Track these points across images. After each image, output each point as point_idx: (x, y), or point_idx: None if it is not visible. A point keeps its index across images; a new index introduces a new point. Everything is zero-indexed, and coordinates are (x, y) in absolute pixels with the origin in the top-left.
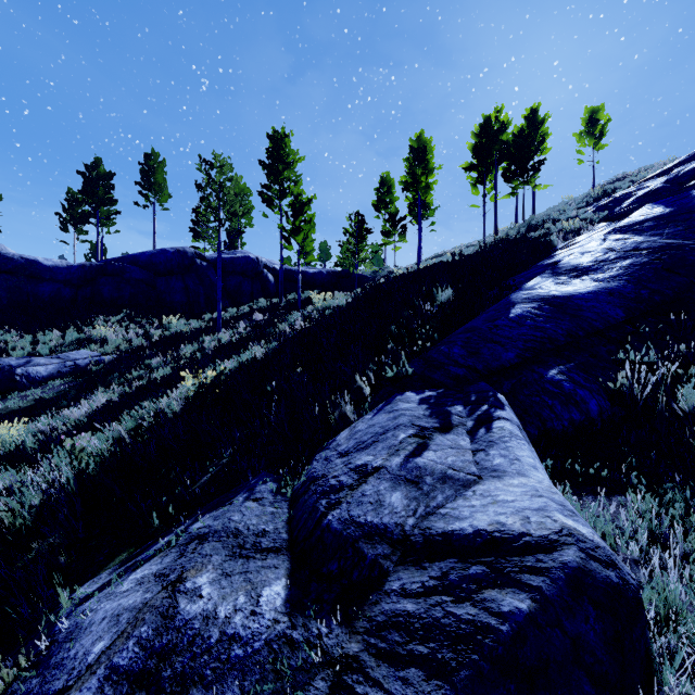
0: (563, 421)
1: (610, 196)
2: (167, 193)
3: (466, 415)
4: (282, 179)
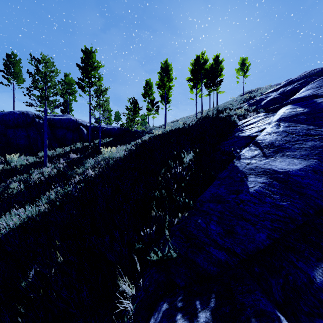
0: None
1: (254, 99)
2: (22, 78)
3: None
4: (90, 76)
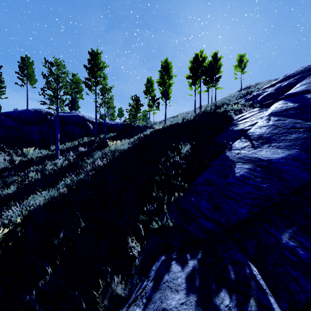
0: (307, 293)
1: (251, 94)
2: (35, 79)
3: None
4: (96, 76)
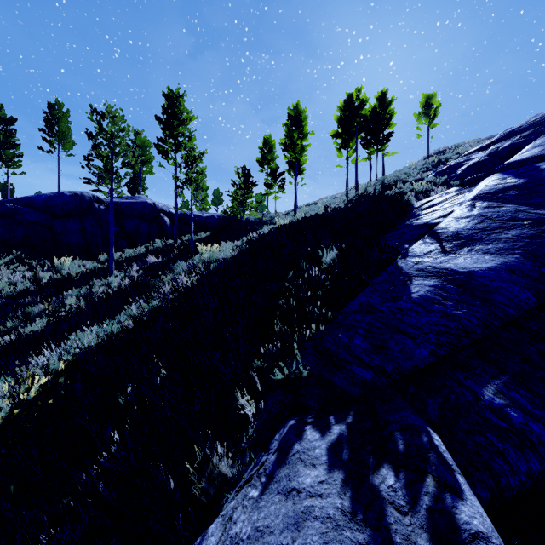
0: (520, 476)
1: (445, 164)
2: (72, 141)
3: (406, 503)
4: (177, 134)
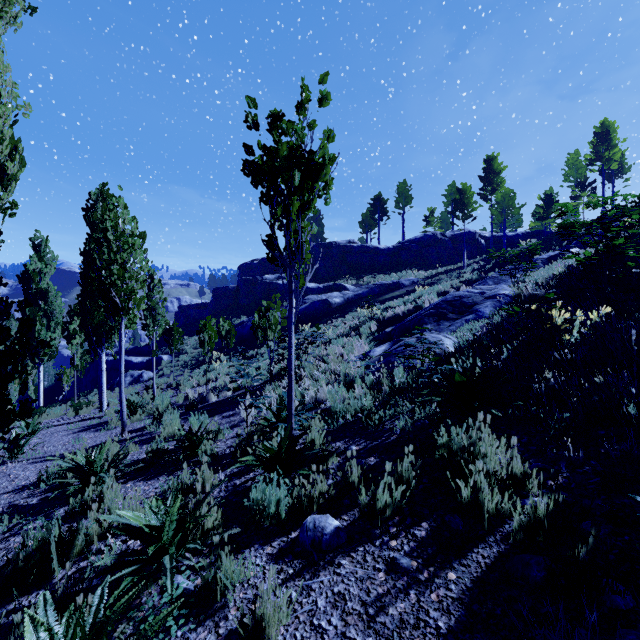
0: None
1: None
2: (410, 202)
3: None
4: (493, 183)
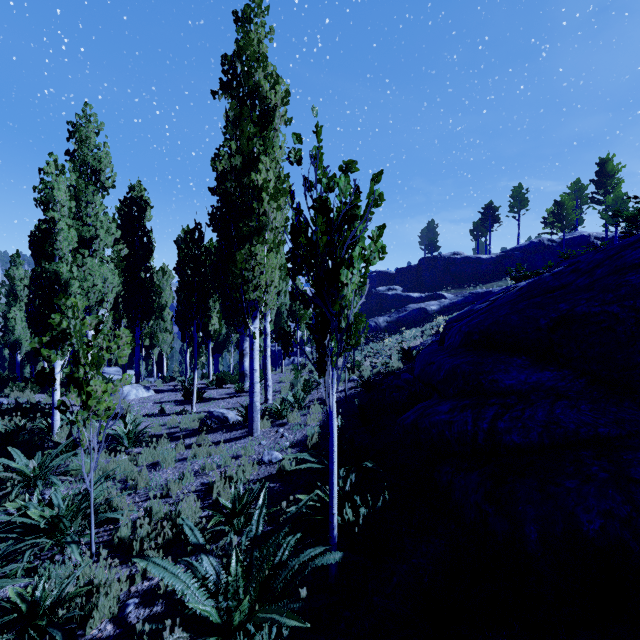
0: None
1: None
2: (525, 205)
3: None
4: (606, 186)
